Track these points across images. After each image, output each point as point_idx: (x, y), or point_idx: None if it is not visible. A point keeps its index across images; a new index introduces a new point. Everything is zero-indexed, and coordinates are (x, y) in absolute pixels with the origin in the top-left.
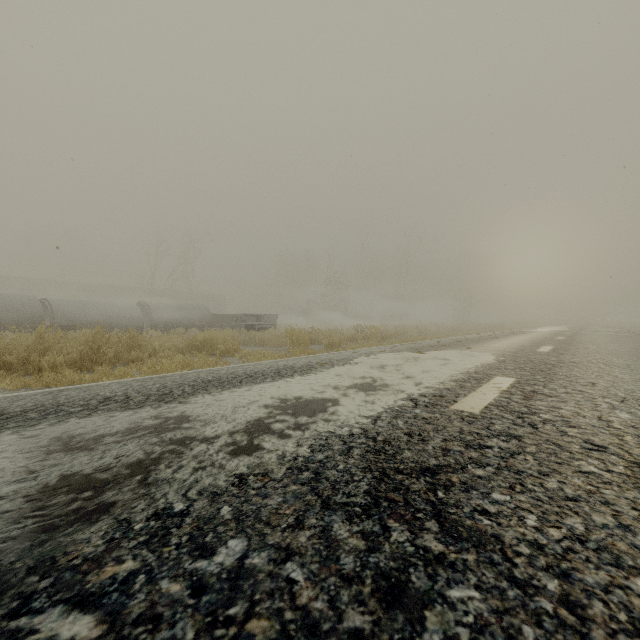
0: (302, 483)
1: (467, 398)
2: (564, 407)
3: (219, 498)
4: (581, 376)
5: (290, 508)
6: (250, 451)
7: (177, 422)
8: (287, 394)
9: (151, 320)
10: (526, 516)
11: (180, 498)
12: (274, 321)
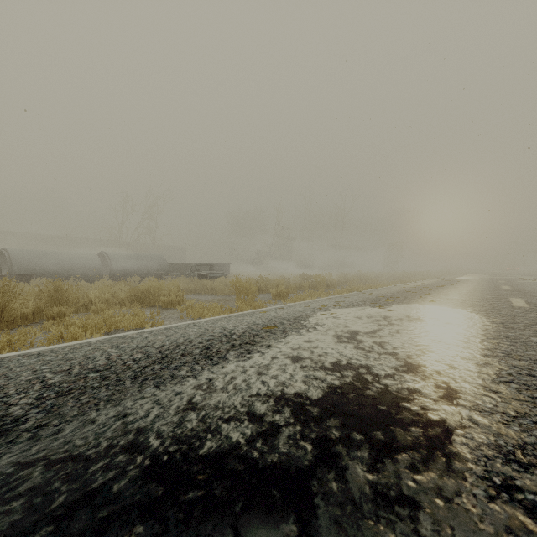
0: None
1: None
2: None
3: None
4: None
5: None
6: None
7: None
8: (193, 443)
9: (110, 269)
10: None
11: None
12: (227, 270)
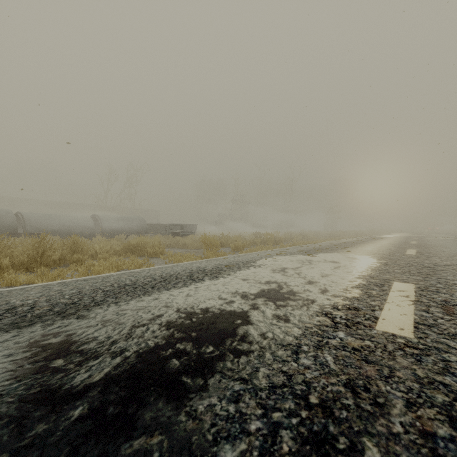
0: None
1: (385, 312)
2: None
3: None
4: None
5: None
6: (117, 438)
7: (51, 355)
8: (194, 305)
9: (101, 228)
10: None
11: None
12: (194, 229)
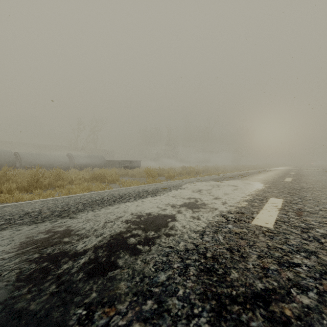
0: (145, 319)
1: (259, 215)
2: None
3: None
4: (321, 197)
5: None
6: (106, 270)
7: (61, 236)
8: (142, 211)
9: (74, 163)
10: None
11: None
12: (139, 164)
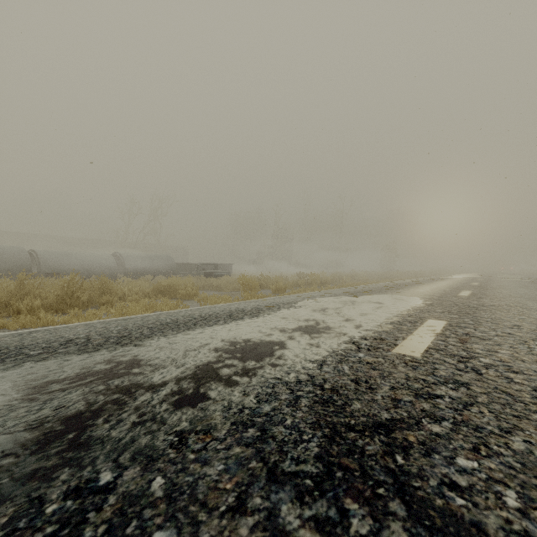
0: (246, 444)
1: (406, 341)
2: (500, 350)
3: (153, 465)
4: (505, 319)
5: (231, 480)
6: (195, 401)
7: (128, 367)
8: (237, 337)
9: (124, 268)
10: (503, 492)
11: (109, 465)
12: (229, 269)
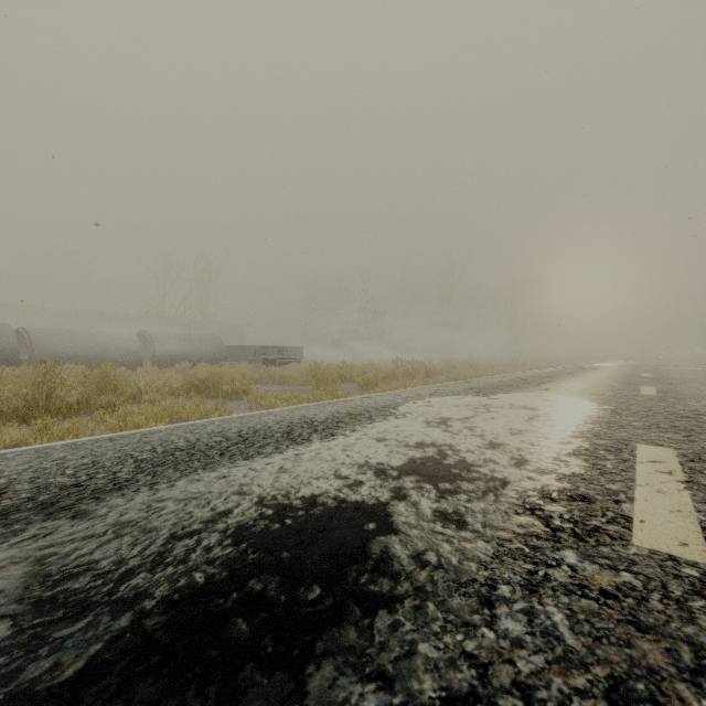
0: None
1: (641, 506)
2: None
3: None
4: None
5: None
6: None
7: None
8: (290, 490)
9: (153, 353)
10: None
11: None
12: (299, 354)
